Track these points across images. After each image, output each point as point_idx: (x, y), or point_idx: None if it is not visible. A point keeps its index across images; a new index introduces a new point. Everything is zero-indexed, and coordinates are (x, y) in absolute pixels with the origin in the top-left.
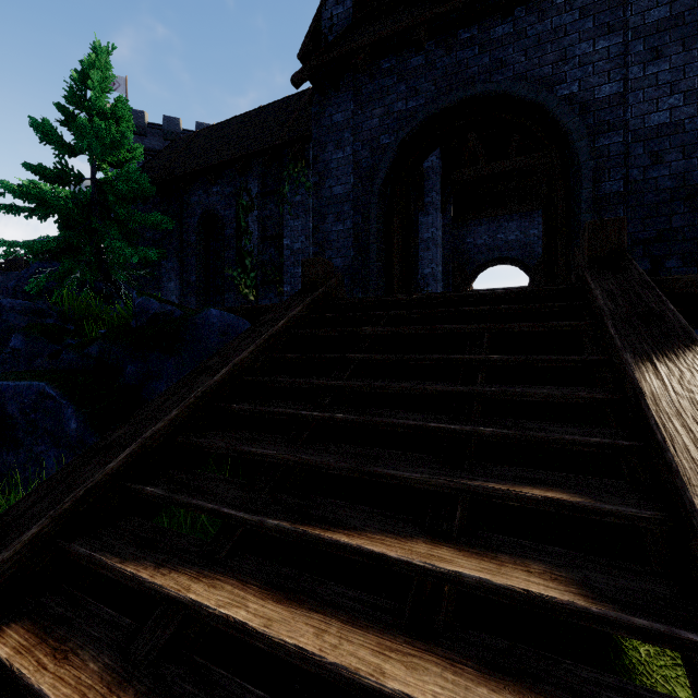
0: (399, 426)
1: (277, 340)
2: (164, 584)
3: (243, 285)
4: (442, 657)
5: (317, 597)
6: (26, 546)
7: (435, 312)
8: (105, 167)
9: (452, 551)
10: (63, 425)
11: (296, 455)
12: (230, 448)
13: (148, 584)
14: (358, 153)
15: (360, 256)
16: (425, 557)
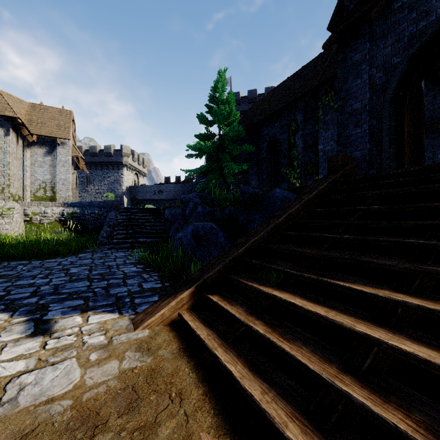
0: (384, 242)
1: (311, 202)
2: (263, 289)
3: (292, 177)
4: (388, 330)
5: (327, 304)
6: (216, 272)
7: (428, 177)
8: (224, 127)
9: (405, 295)
10: (219, 240)
11: (319, 252)
12: (287, 249)
13: (257, 288)
14: (372, 76)
15: (374, 147)
16: (386, 294)
